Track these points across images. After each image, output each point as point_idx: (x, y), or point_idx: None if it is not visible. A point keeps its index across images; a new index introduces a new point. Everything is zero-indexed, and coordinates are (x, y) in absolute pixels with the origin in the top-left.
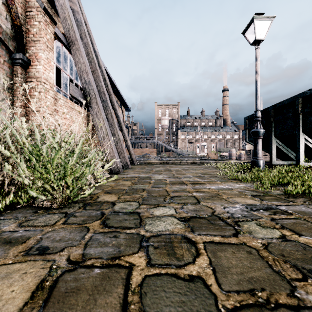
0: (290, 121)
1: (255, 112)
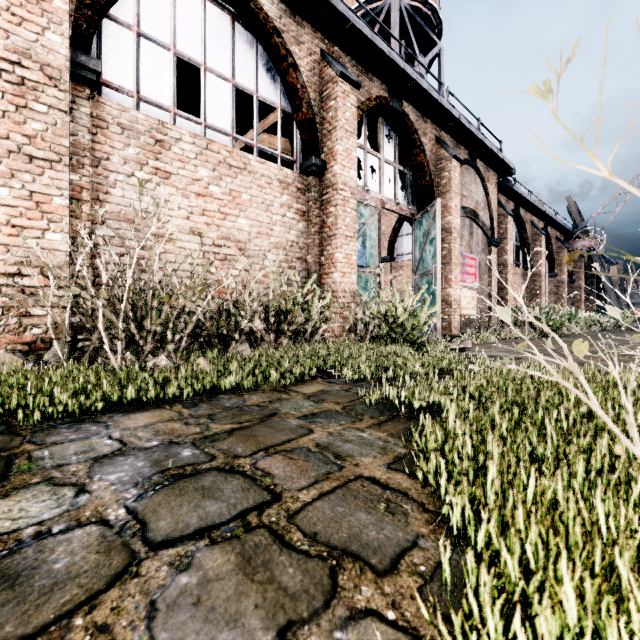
0: None
1: None
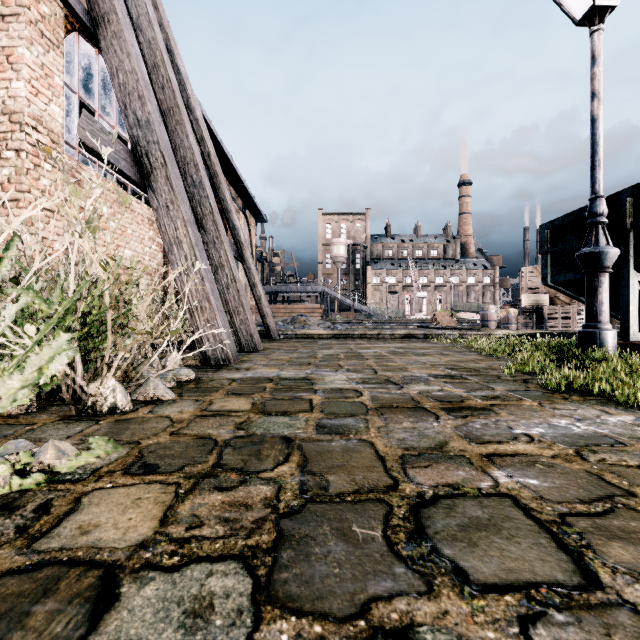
0: None
1: (592, 202)
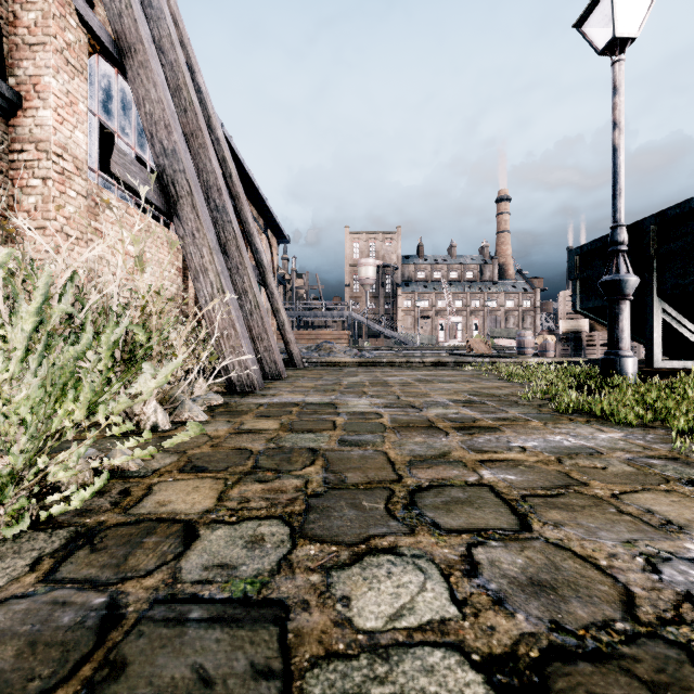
0: None
1: (613, 230)
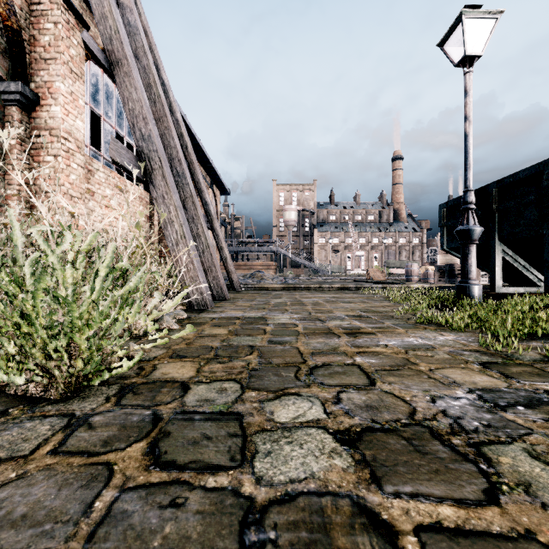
0: (531, 210)
1: (464, 193)
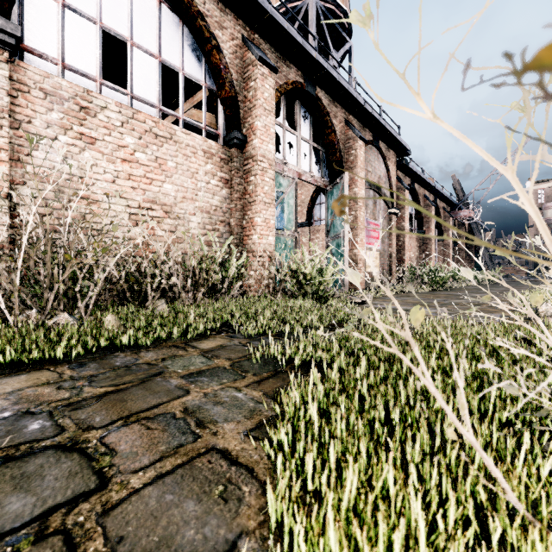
0: None
1: None
